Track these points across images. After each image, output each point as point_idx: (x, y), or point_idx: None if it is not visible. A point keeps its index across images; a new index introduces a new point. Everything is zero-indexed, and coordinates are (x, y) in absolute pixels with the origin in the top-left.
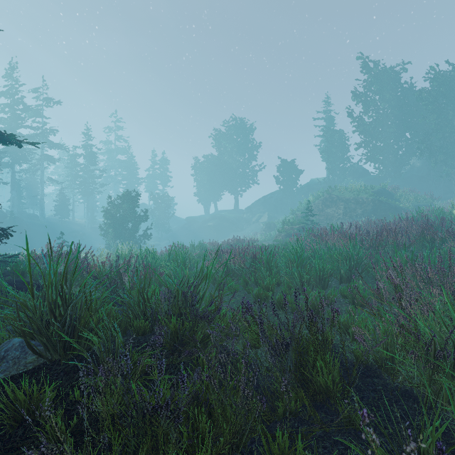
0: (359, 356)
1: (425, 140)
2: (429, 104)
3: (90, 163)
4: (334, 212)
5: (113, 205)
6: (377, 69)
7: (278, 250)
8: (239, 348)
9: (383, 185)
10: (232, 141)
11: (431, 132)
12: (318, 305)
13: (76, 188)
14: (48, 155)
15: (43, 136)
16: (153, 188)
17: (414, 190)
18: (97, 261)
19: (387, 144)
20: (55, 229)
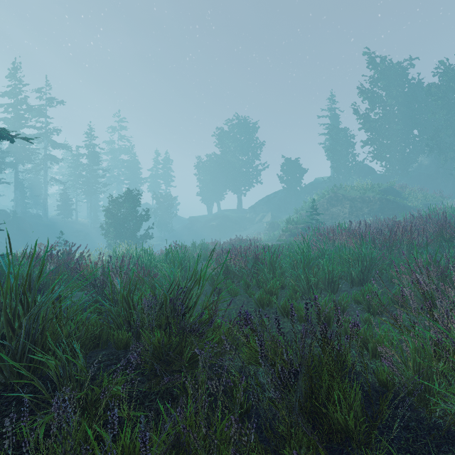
0: (383, 379)
1: (434, 137)
2: (438, 100)
3: (93, 163)
4: (339, 211)
5: (114, 205)
6: (384, 65)
7: (282, 250)
8: (238, 364)
9: (390, 184)
10: (235, 140)
11: (440, 129)
12: (329, 313)
13: (79, 187)
14: (51, 155)
15: (46, 135)
16: (156, 188)
17: (423, 189)
18: (88, 261)
19: (393, 142)
20: (58, 229)
